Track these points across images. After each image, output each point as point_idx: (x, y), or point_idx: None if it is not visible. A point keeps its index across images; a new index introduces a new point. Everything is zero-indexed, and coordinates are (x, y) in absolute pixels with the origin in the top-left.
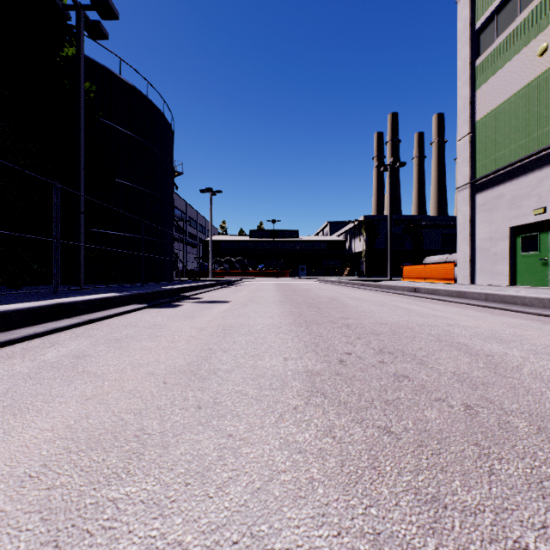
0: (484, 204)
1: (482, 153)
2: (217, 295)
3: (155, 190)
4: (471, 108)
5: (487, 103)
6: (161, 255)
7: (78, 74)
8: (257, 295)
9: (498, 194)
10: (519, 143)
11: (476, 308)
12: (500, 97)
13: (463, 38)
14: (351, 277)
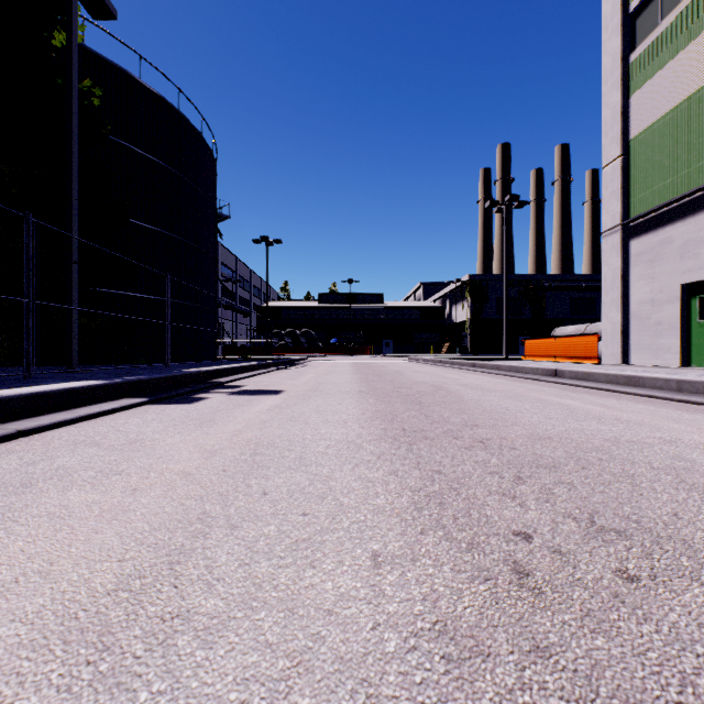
0: (642, 253)
1: (639, 182)
2: (268, 380)
3: (190, 237)
4: (623, 121)
5: (647, 113)
6: (198, 325)
7: (70, 63)
8: (325, 380)
9: (663, 239)
10: (696, 166)
11: (672, 405)
12: (667, 103)
13: (612, 24)
14: (451, 354)
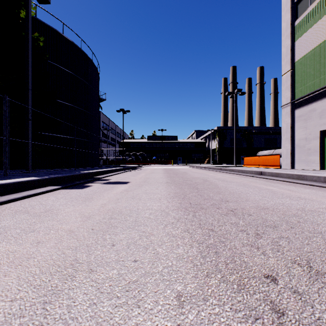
0: (301, 116)
1: (299, 82)
2: (122, 176)
3: (87, 108)
4: (291, 53)
5: (303, 49)
6: (90, 150)
7: (27, 24)
8: (150, 176)
9: (311, 109)
10: None
11: (323, 189)
12: (313, 44)
13: (286, 7)
14: (209, 164)
